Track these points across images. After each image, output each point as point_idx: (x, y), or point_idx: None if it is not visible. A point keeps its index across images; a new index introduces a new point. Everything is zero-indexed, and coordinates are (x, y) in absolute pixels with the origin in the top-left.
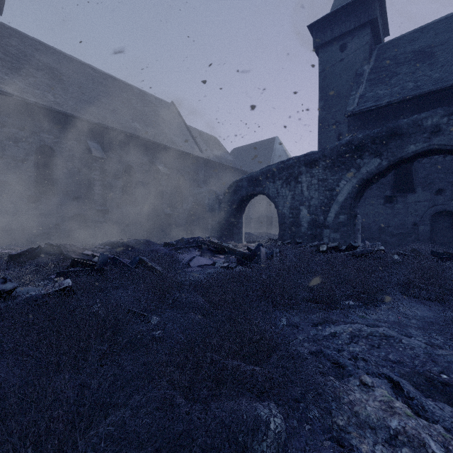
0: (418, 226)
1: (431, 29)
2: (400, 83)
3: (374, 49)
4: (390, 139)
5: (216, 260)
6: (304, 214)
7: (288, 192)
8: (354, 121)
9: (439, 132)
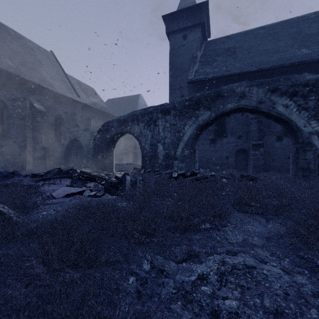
0: (229, 158)
1: (233, 38)
2: (219, 67)
3: (202, 43)
4: (216, 98)
5: (86, 189)
6: (160, 149)
7: (149, 132)
8: (192, 87)
9: (244, 97)
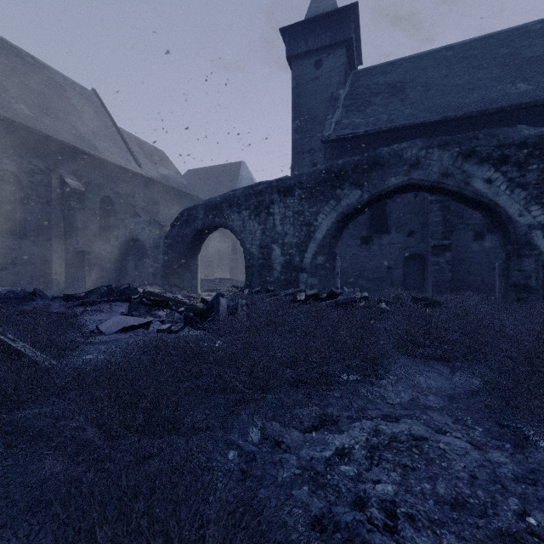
0: (393, 269)
1: (401, 65)
2: (376, 114)
3: (348, 75)
4: (371, 168)
5: (153, 320)
6: (277, 255)
7: (257, 226)
8: (330, 149)
9: (418, 166)
